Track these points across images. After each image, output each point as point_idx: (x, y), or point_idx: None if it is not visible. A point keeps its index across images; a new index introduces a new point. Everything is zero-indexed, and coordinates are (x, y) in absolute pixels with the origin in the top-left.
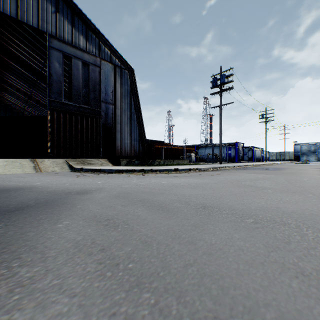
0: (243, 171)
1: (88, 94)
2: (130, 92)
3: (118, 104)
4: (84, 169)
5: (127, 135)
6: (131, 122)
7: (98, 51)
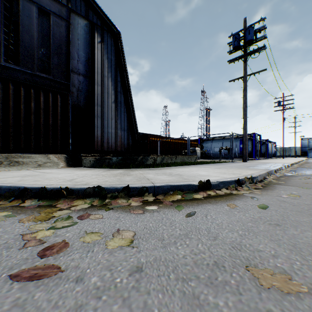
0: None
1: (49, 58)
2: (115, 64)
3: (97, 78)
4: None
5: (111, 122)
6: (116, 104)
7: None
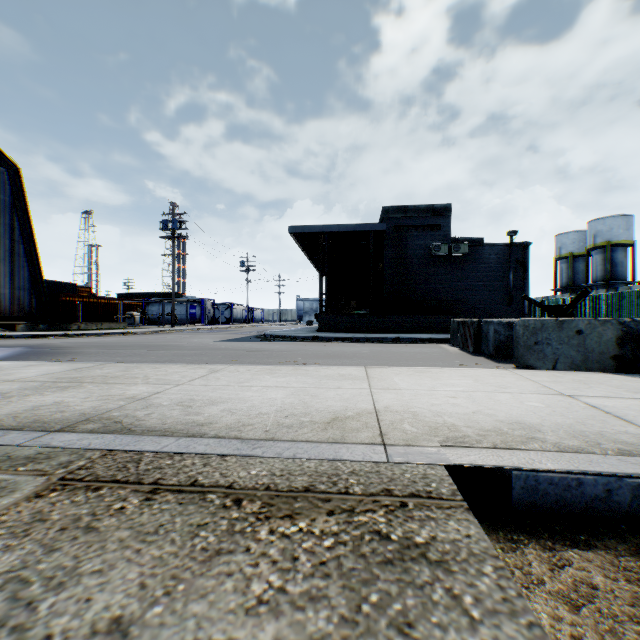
0: (181, 333)
1: None
2: (12, 206)
3: None
4: None
5: (6, 280)
6: (14, 257)
7: None
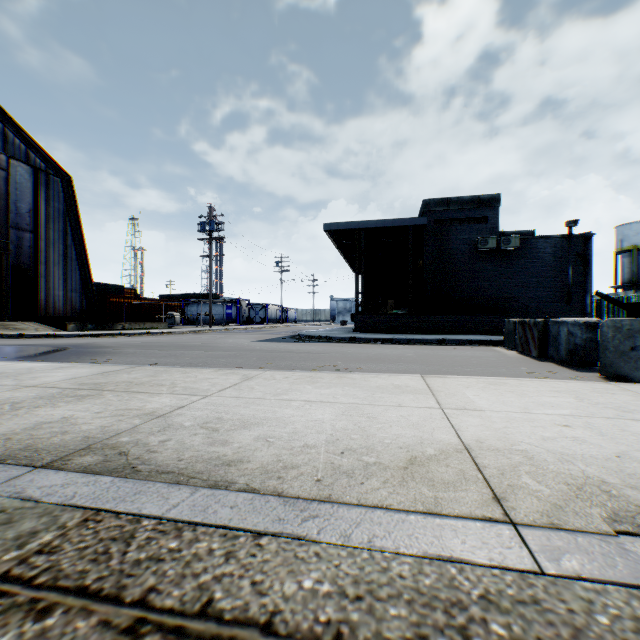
0: (218, 333)
1: None
2: (65, 213)
3: (42, 232)
4: (28, 335)
5: (60, 283)
6: (67, 261)
7: (4, 143)
